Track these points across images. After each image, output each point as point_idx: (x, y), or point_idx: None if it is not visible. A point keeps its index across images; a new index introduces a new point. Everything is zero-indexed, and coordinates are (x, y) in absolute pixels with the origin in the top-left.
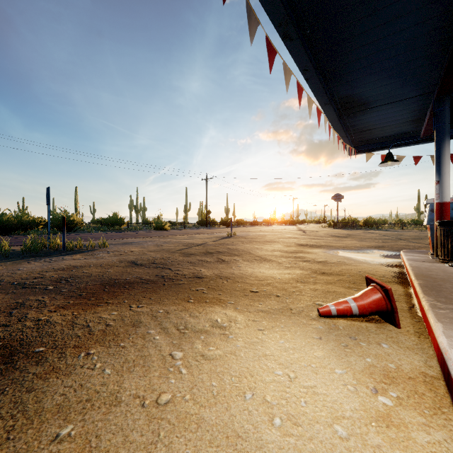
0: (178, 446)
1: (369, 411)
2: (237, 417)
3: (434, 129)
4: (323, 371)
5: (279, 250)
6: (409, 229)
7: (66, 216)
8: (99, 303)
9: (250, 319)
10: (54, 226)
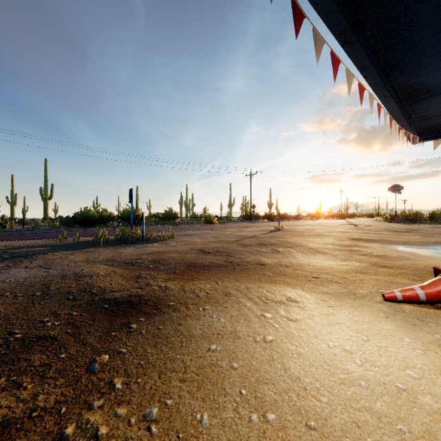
0: (288, 364)
1: (438, 367)
2: (326, 356)
3: None
4: (392, 339)
5: (331, 244)
6: None
7: (133, 211)
8: (192, 278)
9: (318, 298)
10: (123, 220)
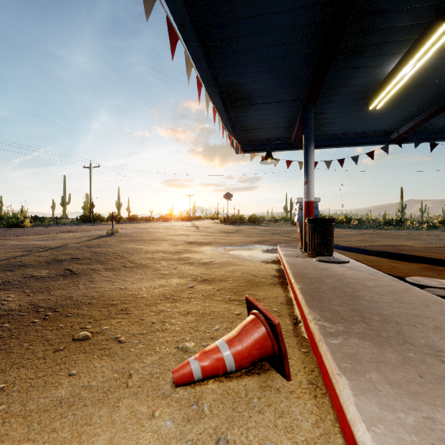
0: None
1: None
2: None
3: (303, 133)
4: None
5: (162, 251)
6: (281, 225)
7: None
8: None
9: None
10: None
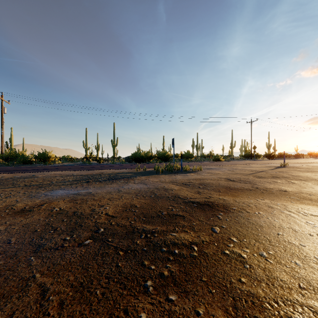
0: None
1: None
2: None
3: None
4: None
5: None
6: None
7: (165, 153)
8: (235, 196)
9: None
10: (157, 159)
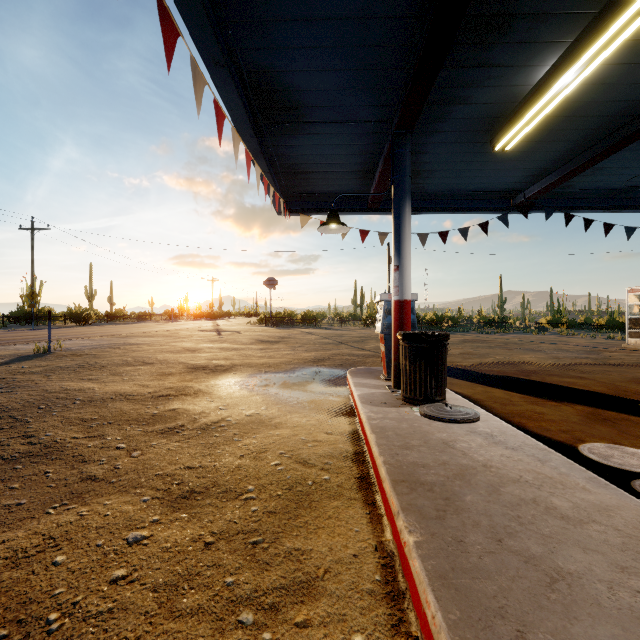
0: None
1: None
2: None
3: (392, 181)
4: None
5: (126, 396)
6: (348, 326)
7: None
8: None
9: None
10: None
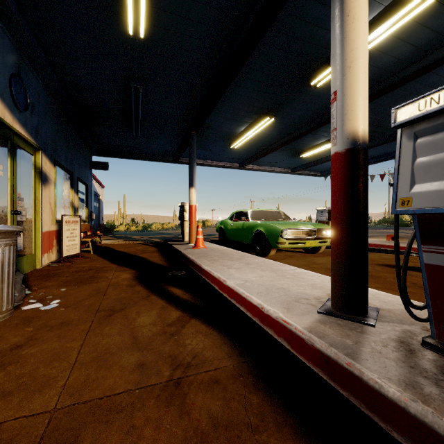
0: None
1: None
2: None
3: None
4: None
5: None
6: None
7: None
8: None
9: None
10: None
